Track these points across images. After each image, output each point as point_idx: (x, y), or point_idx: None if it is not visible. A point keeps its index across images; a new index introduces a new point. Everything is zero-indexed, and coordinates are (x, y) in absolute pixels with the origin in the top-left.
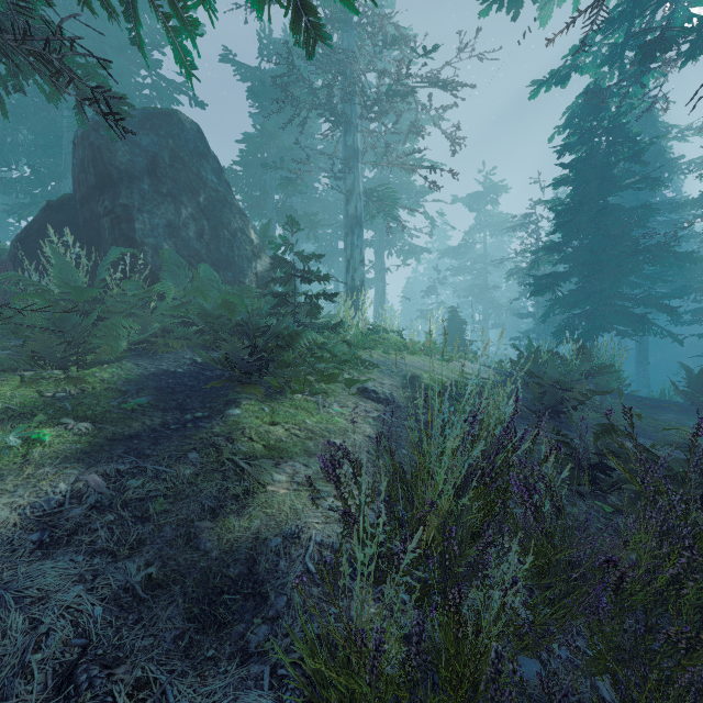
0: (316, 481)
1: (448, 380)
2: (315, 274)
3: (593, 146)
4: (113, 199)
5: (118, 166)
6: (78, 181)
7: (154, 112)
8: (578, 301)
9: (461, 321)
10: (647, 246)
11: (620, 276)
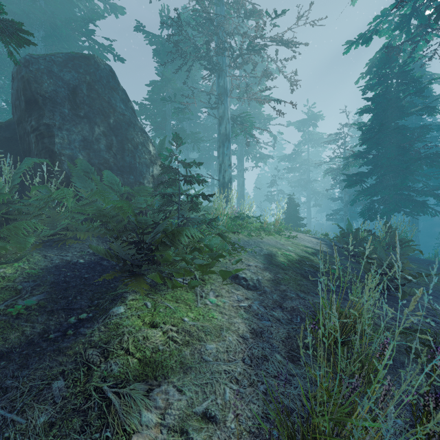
0: (190, 421)
1: (297, 257)
2: (195, 178)
3: (388, 86)
4: (38, 119)
5: (43, 94)
6: (15, 107)
7: (76, 55)
8: (377, 192)
9: (296, 204)
10: (427, 154)
11: (407, 174)
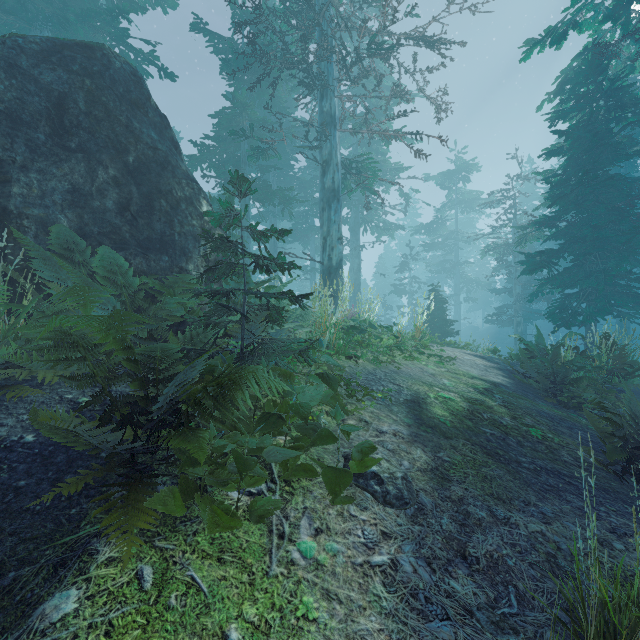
0: None
1: (464, 402)
2: (275, 261)
3: (594, 111)
4: None
5: None
6: None
7: (68, 43)
8: (576, 281)
9: (442, 300)
10: None
11: (624, 253)
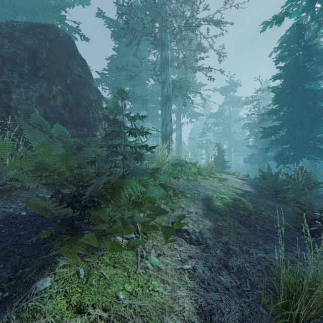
0: None
1: (230, 199)
2: (139, 130)
3: (297, 57)
4: None
5: (3, 55)
6: None
7: (37, 24)
8: (288, 141)
9: (222, 151)
10: None
11: (312, 127)
